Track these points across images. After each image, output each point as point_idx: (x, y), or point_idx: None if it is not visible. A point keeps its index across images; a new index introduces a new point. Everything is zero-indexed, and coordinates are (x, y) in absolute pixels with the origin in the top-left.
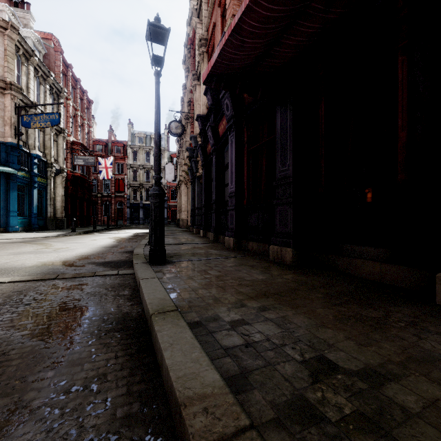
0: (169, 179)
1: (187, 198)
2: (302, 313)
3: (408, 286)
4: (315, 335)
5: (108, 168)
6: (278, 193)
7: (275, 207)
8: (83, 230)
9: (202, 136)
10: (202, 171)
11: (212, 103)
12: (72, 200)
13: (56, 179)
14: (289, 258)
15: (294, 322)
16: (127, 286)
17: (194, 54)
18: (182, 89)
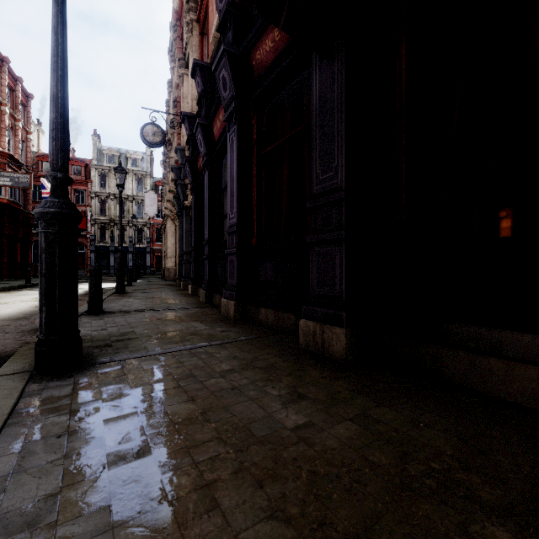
0: (151, 213)
1: (174, 239)
2: None
3: None
4: None
5: None
6: (316, 223)
7: (310, 248)
8: (4, 285)
9: (191, 145)
10: (192, 197)
11: (203, 88)
12: None
13: None
14: (339, 347)
15: None
16: None
17: (182, 33)
18: (168, 88)
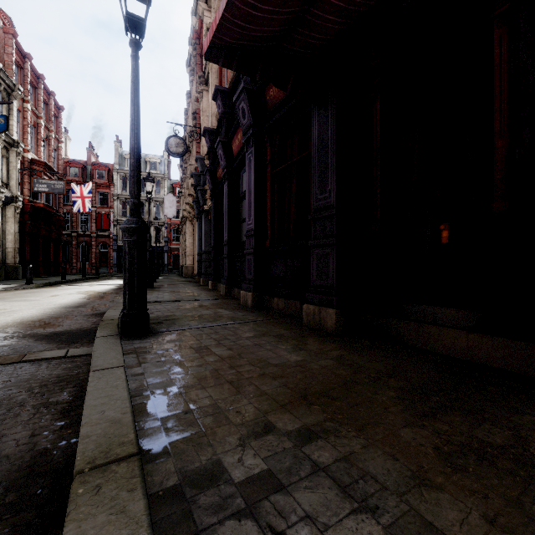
0: (170, 214)
1: (192, 238)
2: (377, 445)
3: (511, 369)
4: (424, 516)
5: (85, 198)
6: (315, 231)
7: (311, 250)
8: (45, 281)
9: (211, 156)
10: (211, 203)
11: (224, 110)
12: (31, 239)
13: (6, 210)
14: (331, 322)
15: (371, 475)
16: (70, 382)
17: (201, 51)
18: (186, 99)
